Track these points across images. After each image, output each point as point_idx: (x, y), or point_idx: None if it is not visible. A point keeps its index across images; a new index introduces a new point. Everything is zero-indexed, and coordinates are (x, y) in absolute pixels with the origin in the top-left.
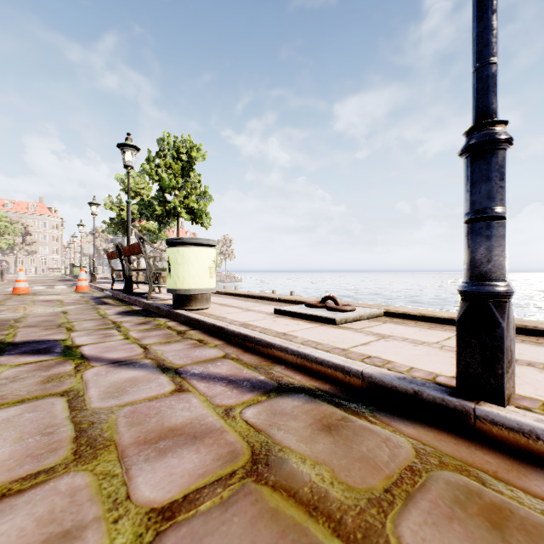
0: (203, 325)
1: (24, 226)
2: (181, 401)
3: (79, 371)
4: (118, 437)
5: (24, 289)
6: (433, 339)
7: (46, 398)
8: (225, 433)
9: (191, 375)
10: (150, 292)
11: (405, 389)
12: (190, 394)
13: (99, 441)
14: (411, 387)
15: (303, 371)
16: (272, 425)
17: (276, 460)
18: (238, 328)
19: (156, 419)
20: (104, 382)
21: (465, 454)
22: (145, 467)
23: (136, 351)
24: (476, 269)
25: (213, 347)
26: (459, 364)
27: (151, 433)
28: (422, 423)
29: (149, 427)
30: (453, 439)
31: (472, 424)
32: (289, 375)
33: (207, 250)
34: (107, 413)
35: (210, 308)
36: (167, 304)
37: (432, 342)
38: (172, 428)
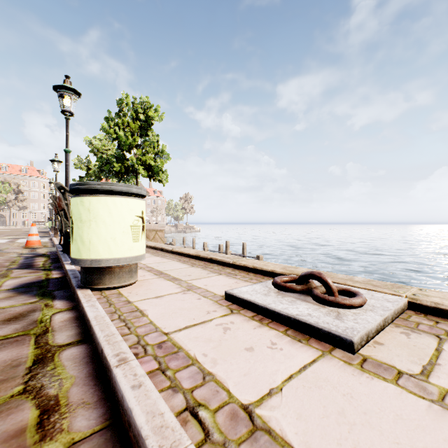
0: (93, 337)
1: (16, 186)
2: None
3: None
4: None
5: None
6: None
7: None
8: None
9: None
10: None
11: None
12: None
13: None
14: None
15: None
16: None
17: None
18: (136, 383)
19: None
20: None
21: None
22: None
23: None
24: None
25: None
26: None
27: None
28: None
29: None
30: None
31: None
32: None
33: (129, 201)
34: None
35: (136, 284)
36: None
37: None
38: None
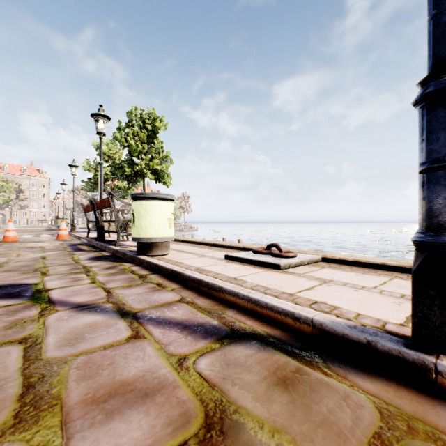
0: (162, 269)
1: (17, 185)
2: (136, 349)
3: (43, 315)
4: (66, 394)
5: (12, 237)
6: (371, 284)
7: (3, 346)
8: (178, 388)
9: (148, 320)
10: (118, 240)
11: (357, 339)
12: (145, 341)
13: (45, 400)
14: (364, 337)
15: (254, 316)
16: (226, 378)
17: (231, 425)
18: (193, 273)
19: (109, 371)
20: (64, 328)
21: (432, 416)
22: (88, 435)
23: (100, 295)
24: (434, 219)
25: (170, 290)
26: (415, 315)
27: (101, 389)
28: (378, 376)
29: (100, 381)
30: (415, 395)
31: (433, 379)
32: (240, 320)
33: (167, 203)
34: (60, 364)
35: (169, 254)
36: (132, 251)
37: (370, 286)
38: (123, 383)
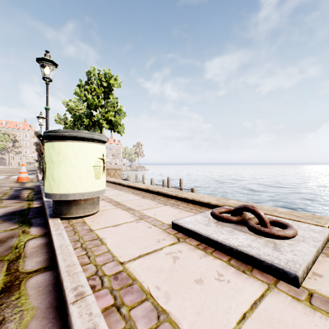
0: (57, 265)
1: (13, 136)
2: None
3: None
4: None
5: None
6: None
7: None
8: None
9: None
10: None
11: None
12: None
13: None
14: None
15: None
16: None
17: None
18: (90, 325)
19: None
20: None
21: None
22: None
23: None
24: None
25: None
26: None
27: None
28: None
29: None
30: None
31: None
32: None
33: (92, 145)
34: None
35: (98, 213)
36: None
37: None
38: None
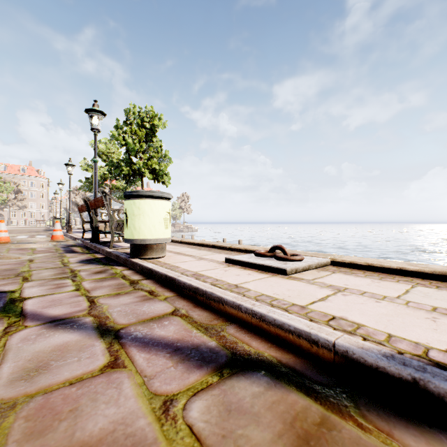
0: (156, 274)
1: (16, 185)
2: (110, 385)
3: (7, 333)
4: None
5: (4, 238)
6: (392, 293)
7: None
8: None
9: (132, 340)
10: (111, 242)
11: (398, 374)
12: (124, 373)
13: None
14: (409, 372)
15: (260, 334)
16: (226, 436)
17: None
18: (189, 279)
19: (67, 423)
20: (27, 352)
21: None
22: None
23: (81, 305)
24: None
25: (163, 300)
26: None
27: None
28: (433, 431)
29: (51, 441)
30: None
31: None
32: (244, 339)
33: (162, 202)
34: (5, 410)
35: (165, 257)
36: (126, 253)
37: (392, 296)
38: (83, 445)
